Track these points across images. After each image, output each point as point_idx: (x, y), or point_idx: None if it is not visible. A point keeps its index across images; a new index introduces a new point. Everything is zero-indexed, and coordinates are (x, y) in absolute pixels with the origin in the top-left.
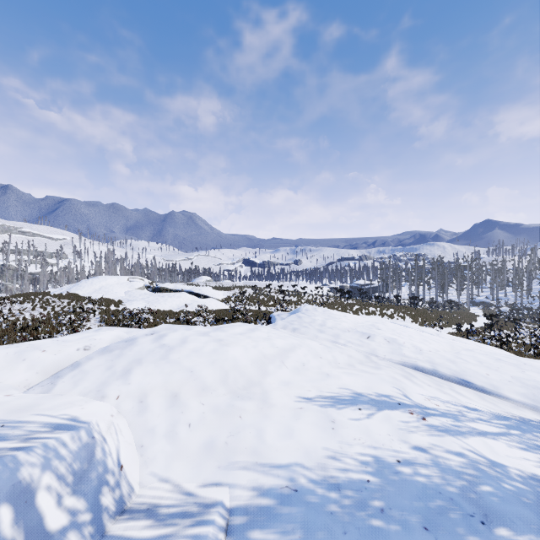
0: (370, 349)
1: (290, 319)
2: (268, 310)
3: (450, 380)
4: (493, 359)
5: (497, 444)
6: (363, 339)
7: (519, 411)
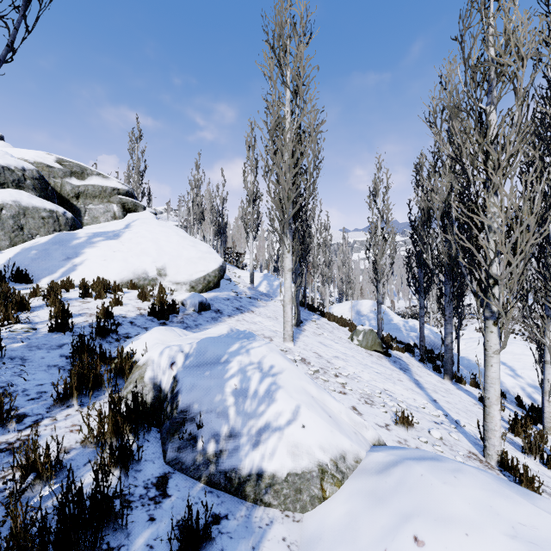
0: None
1: None
2: None
3: None
4: None
5: (510, 378)
6: None
7: None
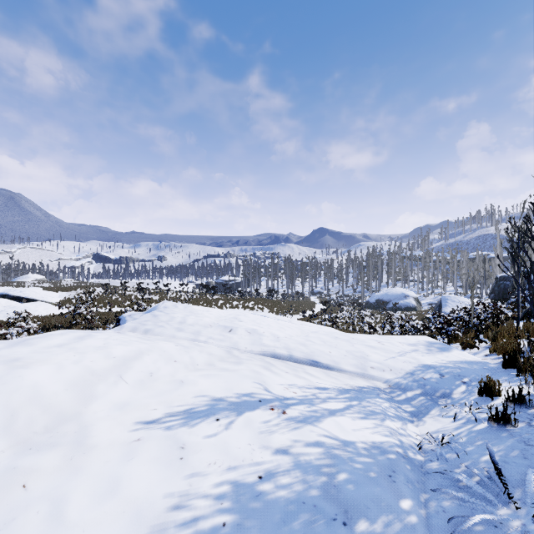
0: (232, 343)
1: (143, 319)
2: (123, 312)
3: (303, 362)
4: (332, 337)
5: (345, 420)
6: (225, 333)
7: (354, 381)
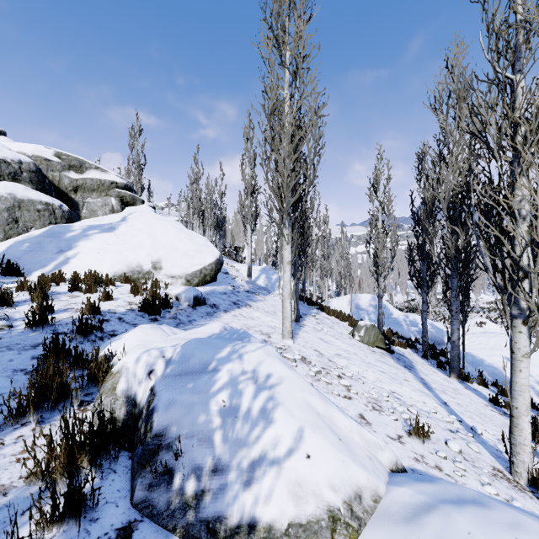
0: None
1: None
2: None
3: None
4: None
5: None
6: None
7: None
